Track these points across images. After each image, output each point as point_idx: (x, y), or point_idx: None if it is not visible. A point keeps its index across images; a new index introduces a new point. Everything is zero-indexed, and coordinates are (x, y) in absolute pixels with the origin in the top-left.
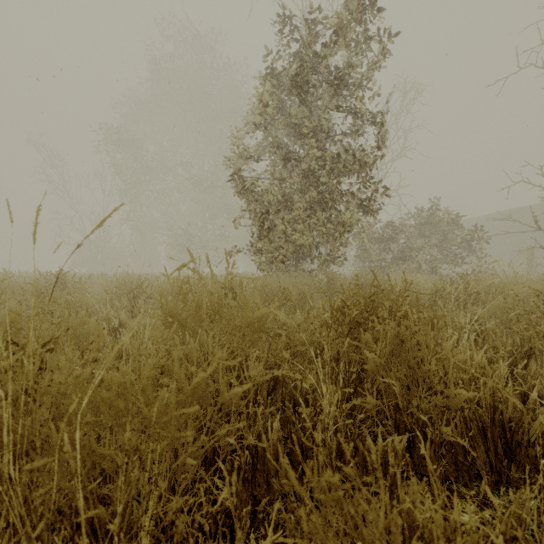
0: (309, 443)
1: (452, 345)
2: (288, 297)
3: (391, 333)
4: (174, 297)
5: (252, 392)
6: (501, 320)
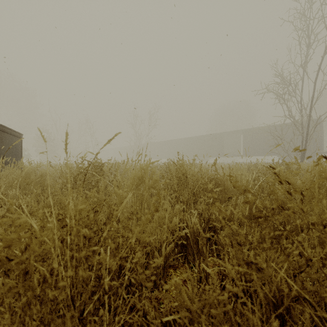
0: None
1: None
2: None
3: None
4: None
5: None
6: None
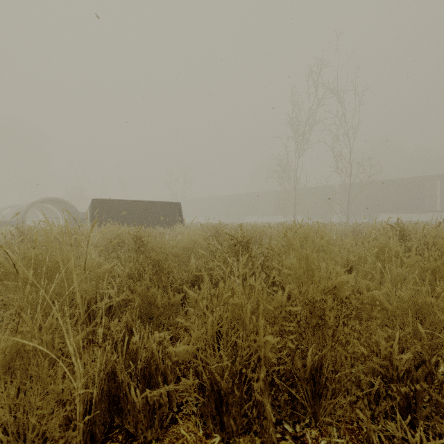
0: None
1: None
2: None
3: None
4: None
5: None
6: None
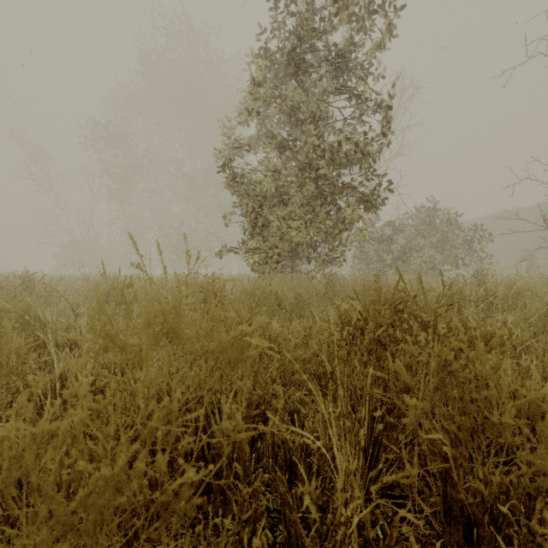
0: (315, 547)
1: (520, 376)
2: (283, 301)
3: (435, 361)
4: (114, 307)
5: (226, 454)
6: (543, 331)
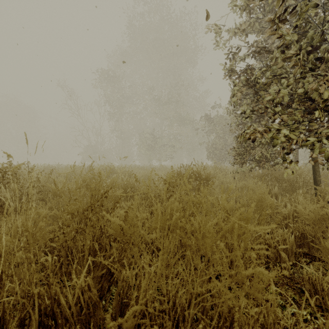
0: None
1: None
2: None
3: None
4: None
5: None
6: None
